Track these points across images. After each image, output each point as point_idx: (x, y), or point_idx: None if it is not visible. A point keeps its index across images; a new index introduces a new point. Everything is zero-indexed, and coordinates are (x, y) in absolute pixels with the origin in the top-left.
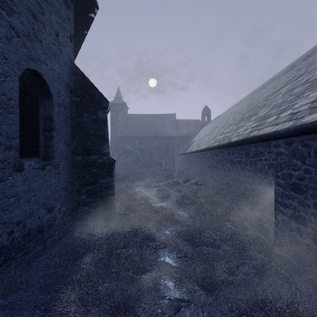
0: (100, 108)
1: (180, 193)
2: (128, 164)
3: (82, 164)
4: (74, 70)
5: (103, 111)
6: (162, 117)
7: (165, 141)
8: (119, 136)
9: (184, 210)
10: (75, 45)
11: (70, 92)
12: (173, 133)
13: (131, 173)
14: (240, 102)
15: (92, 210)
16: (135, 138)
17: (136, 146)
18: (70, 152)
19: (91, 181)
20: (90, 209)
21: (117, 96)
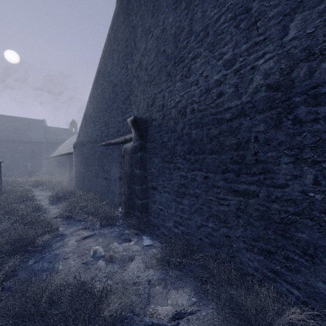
0: None
1: (37, 177)
2: None
3: None
4: None
5: None
6: (28, 121)
7: (32, 146)
8: None
9: None
10: None
11: None
12: (40, 139)
13: None
14: None
15: None
16: None
17: None
18: None
19: None
20: None
21: None
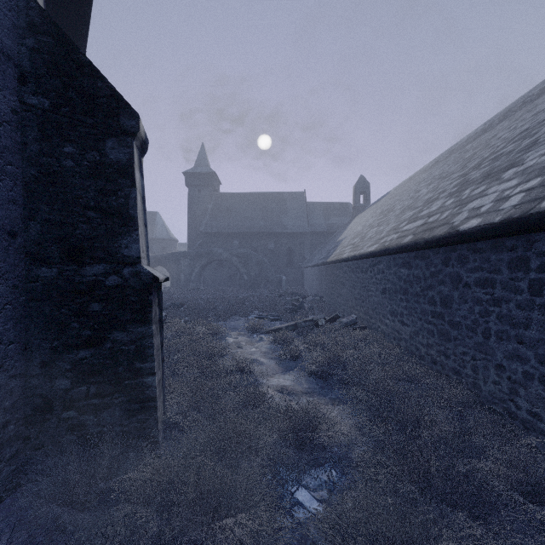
0: (112, 133)
1: (325, 353)
2: (219, 282)
3: (59, 289)
4: (30, 17)
5: (121, 142)
6: (282, 197)
7: (287, 242)
8: (202, 233)
9: (340, 401)
10: (78, 3)
11: (19, 80)
12: (301, 226)
13: (222, 300)
14: (434, 163)
15: (89, 418)
16: (233, 236)
17: (234, 250)
18: (18, 254)
19: (86, 336)
20: (85, 416)
21: (200, 160)
